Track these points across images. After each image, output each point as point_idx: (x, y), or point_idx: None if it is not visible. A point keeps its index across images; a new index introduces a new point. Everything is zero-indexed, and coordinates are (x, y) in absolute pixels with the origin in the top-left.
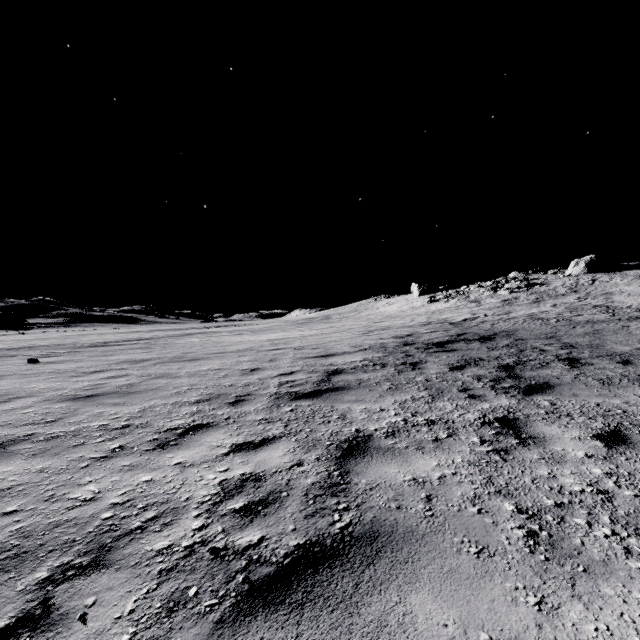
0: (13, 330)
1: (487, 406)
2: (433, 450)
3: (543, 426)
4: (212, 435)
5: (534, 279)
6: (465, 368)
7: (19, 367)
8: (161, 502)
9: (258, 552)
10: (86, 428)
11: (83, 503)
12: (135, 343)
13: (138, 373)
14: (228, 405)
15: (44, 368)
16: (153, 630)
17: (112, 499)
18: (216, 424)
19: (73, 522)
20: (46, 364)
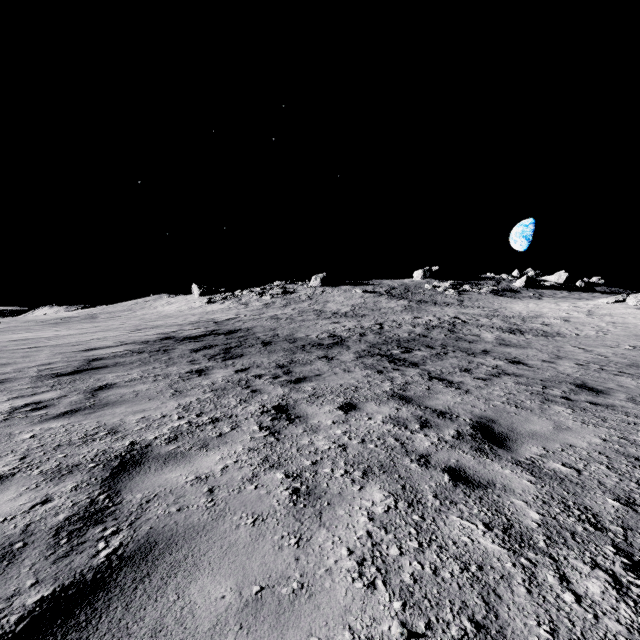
0: None
1: (197, 366)
2: (151, 383)
3: (217, 370)
4: None
5: (290, 288)
6: (201, 351)
7: None
8: None
9: (46, 414)
10: None
11: None
12: None
13: None
14: None
15: None
16: (2, 429)
17: None
18: None
19: None
20: None
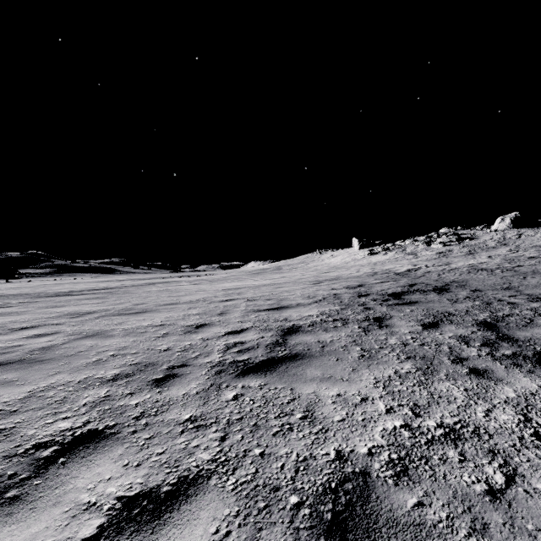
0: (4, 279)
1: (512, 393)
2: (512, 539)
3: None
4: (95, 466)
5: (463, 234)
6: (440, 326)
7: None
8: None
9: None
10: None
11: None
12: (96, 292)
13: (70, 330)
14: (151, 385)
15: None
16: None
17: None
18: (116, 432)
19: None
20: None
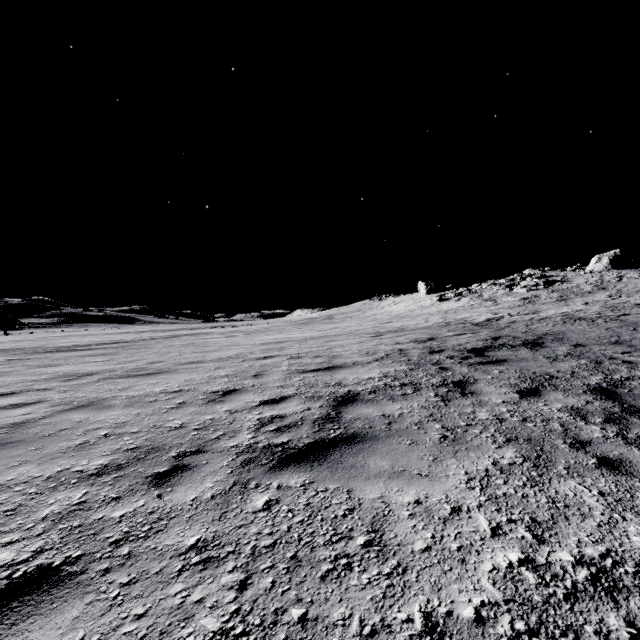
0: (2, 330)
1: None
2: None
3: None
4: None
5: (552, 276)
6: (542, 393)
7: None
8: None
9: None
10: None
11: None
12: (105, 347)
13: (58, 398)
14: (149, 484)
15: None
16: None
17: None
18: (78, 571)
19: None
20: None
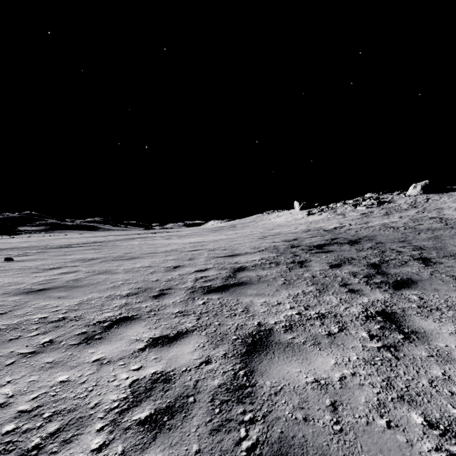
0: (7, 235)
1: (366, 300)
2: (329, 346)
3: (420, 320)
4: (133, 328)
5: (384, 198)
6: (342, 266)
7: None
8: (68, 409)
9: None
10: (27, 321)
11: None
12: (91, 245)
13: (86, 270)
14: (152, 298)
15: (14, 265)
16: None
17: (21, 405)
18: (139, 317)
19: None
20: (17, 262)
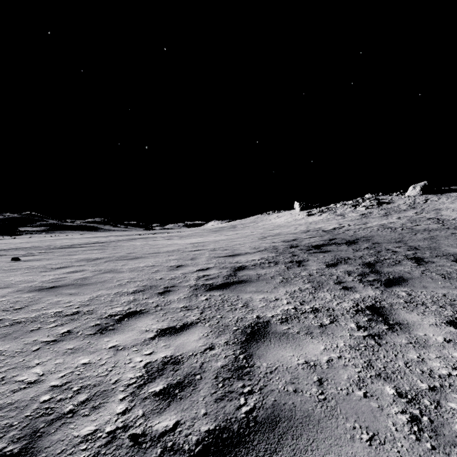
0: (8, 236)
1: (358, 296)
2: (320, 335)
3: (405, 313)
4: (143, 321)
5: (383, 199)
6: (338, 265)
7: (4, 264)
8: (93, 385)
9: (172, 439)
10: (44, 314)
11: (27, 385)
12: (93, 245)
13: (92, 269)
14: (157, 295)
15: (22, 265)
16: None
17: (52, 381)
18: (147, 311)
19: (14, 405)
20: (25, 262)
